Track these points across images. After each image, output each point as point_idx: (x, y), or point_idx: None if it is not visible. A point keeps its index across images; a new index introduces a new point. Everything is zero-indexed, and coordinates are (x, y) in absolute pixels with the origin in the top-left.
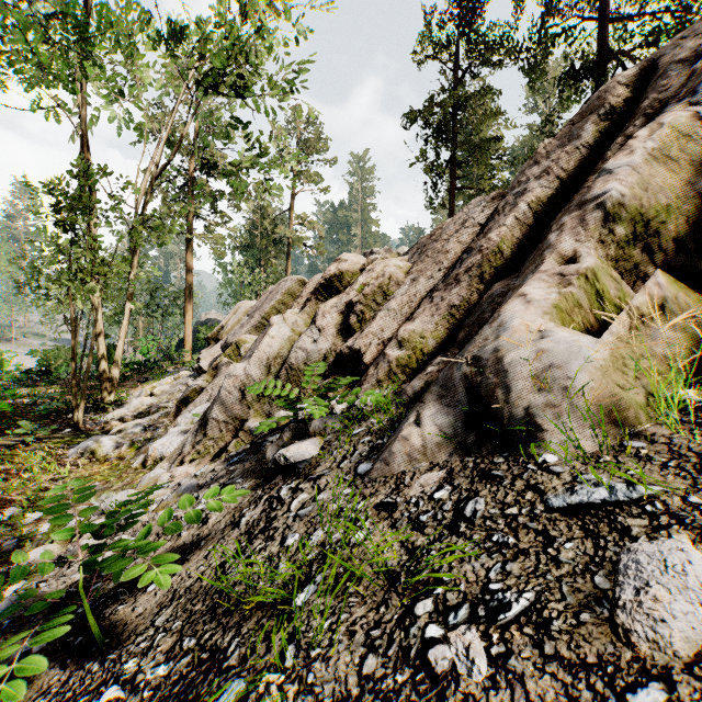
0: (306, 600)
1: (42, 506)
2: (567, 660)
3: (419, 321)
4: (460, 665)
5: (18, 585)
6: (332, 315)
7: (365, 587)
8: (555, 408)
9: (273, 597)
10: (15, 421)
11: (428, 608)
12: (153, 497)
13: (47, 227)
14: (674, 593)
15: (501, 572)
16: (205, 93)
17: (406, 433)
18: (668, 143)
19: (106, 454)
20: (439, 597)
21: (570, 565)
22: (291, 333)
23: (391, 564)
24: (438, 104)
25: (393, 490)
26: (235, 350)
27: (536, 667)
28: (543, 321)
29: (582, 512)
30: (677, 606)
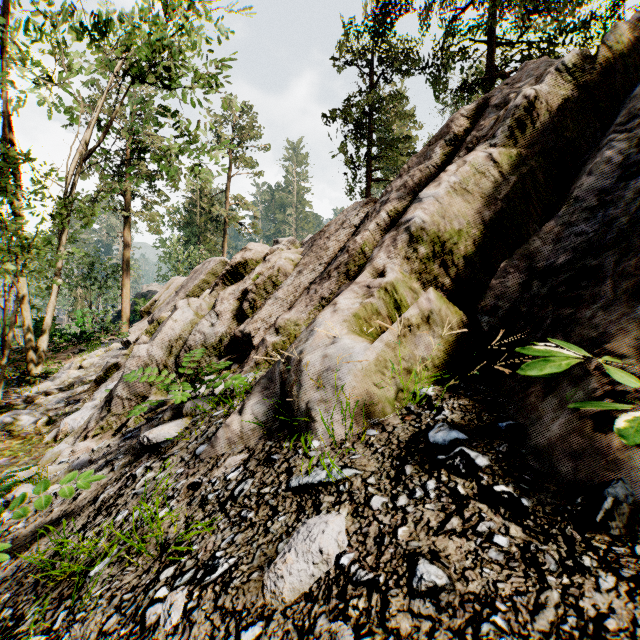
0: (98, 571)
1: None
2: (225, 609)
3: (295, 311)
4: (162, 618)
5: None
6: (230, 301)
7: (144, 557)
8: (326, 403)
9: (69, 570)
10: None
11: (169, 573)
12: (49, 472)
13: None
14: (299, 556)
15: (230, 541)
16: (134, 83)
17: (229, 421)
18: (470, 177)
19: (22, 429)
20: (181, 564)
21: (273, 534)
22: (194, 317)
23: (169, 537)
24: (354, 105)
25: (208, 471)
26: (156, 327)
27: (206, 616)
28: (341, 328)
29: (305, 491)
30: (297, 565)
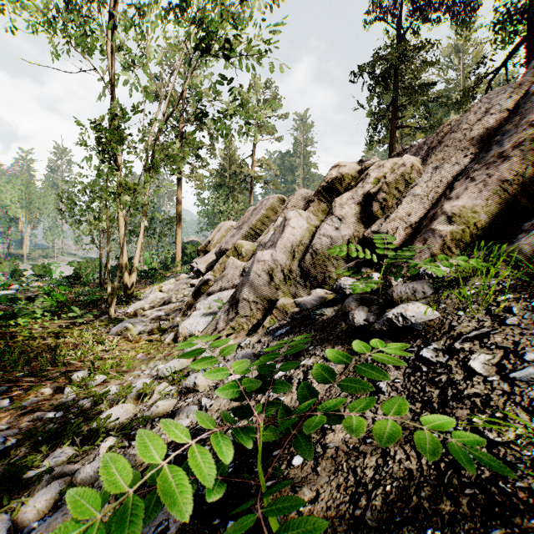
0: None
1: (104, 370)
2: None
3: (465, 198)
4: None
5: (109, 441)
6: (350, 206)
7: None
8: None
9: None
10: (67, 308)
11: None
12: None
13: (91, 156)
14: None
15: None
16: (201, 55)
17: None
18: None
19: (139, 333)
20: None
21: None
22: (307, 225)
23: None
24: (382, 57)
25: None
26: (234, 252)
27: None
28: None
29: None
30: None
